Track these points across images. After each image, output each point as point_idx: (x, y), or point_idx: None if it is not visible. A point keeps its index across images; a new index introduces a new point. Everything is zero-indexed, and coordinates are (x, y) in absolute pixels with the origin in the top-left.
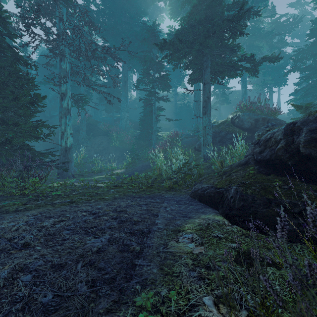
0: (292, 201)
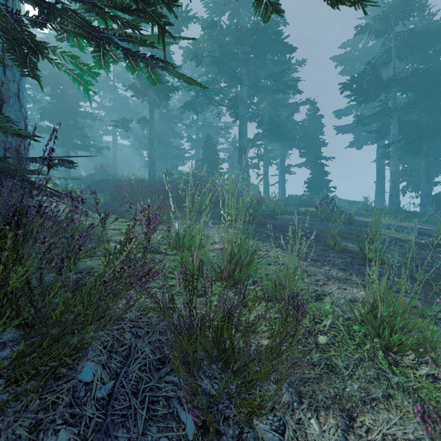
0: None
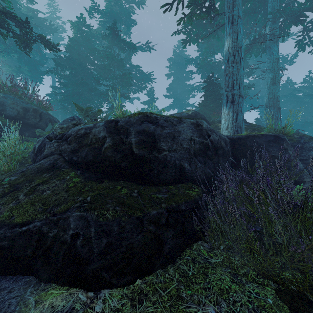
0: (158, 211)
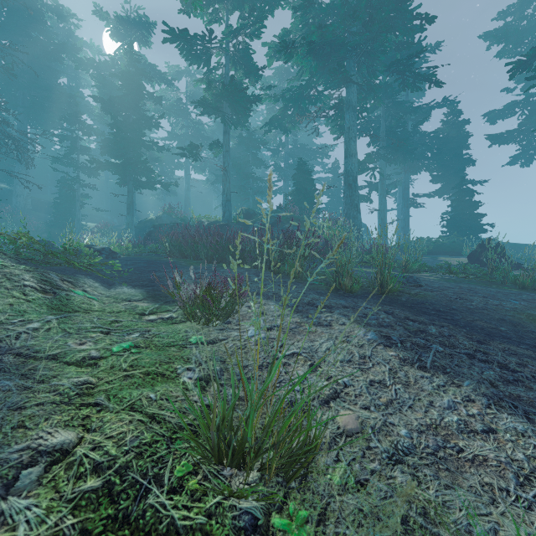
0: None
